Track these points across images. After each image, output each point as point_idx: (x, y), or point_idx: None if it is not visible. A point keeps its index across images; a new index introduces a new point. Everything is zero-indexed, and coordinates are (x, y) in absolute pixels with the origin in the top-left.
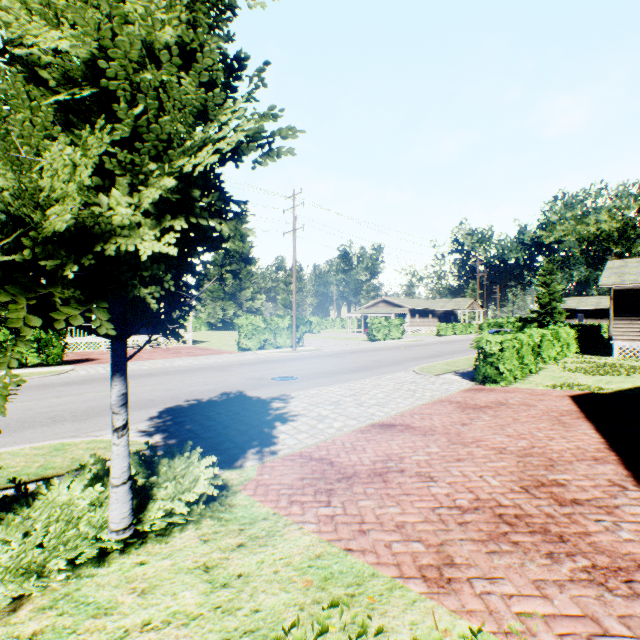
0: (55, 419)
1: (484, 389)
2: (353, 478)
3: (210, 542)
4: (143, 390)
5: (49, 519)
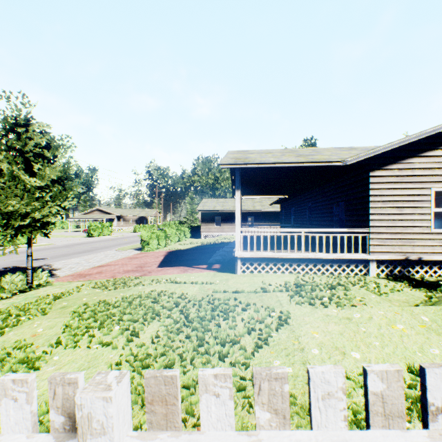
0: None
1: (143, 253)
2: (92, 274)
3: (54, 287)
4: None
5: (10, 283)
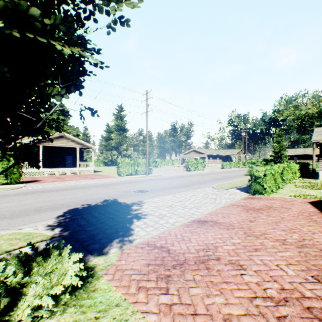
0: None
1: (255, 198)
2: (184, 265)
3: None
4: (59, 198)
5: None
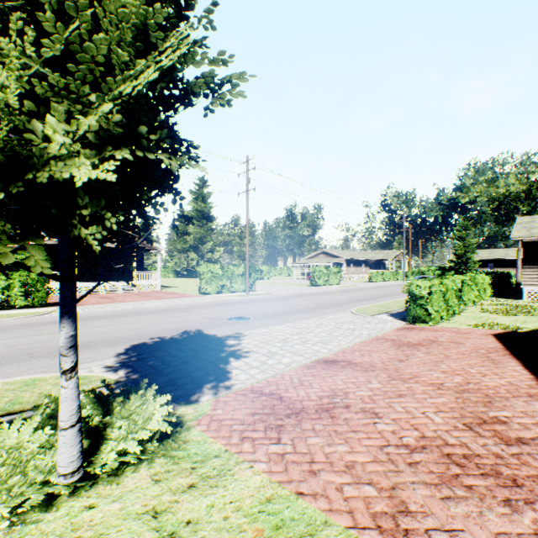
0: (31, 355)
1: (415, 328)
2: (301, 414)
3: (161, 482)
4: (114, 329)
5: None
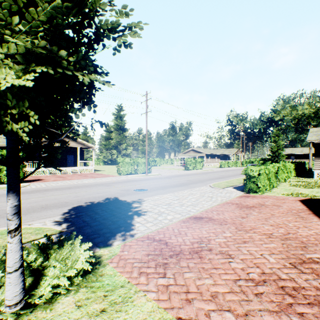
0: None
1: (250, 196)
2: (180, 255)
3: (82, 308)
4: (63, 196)
5: None
